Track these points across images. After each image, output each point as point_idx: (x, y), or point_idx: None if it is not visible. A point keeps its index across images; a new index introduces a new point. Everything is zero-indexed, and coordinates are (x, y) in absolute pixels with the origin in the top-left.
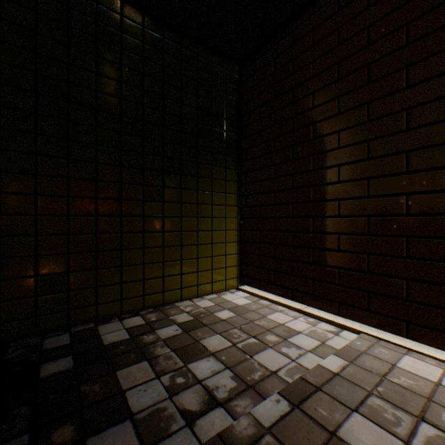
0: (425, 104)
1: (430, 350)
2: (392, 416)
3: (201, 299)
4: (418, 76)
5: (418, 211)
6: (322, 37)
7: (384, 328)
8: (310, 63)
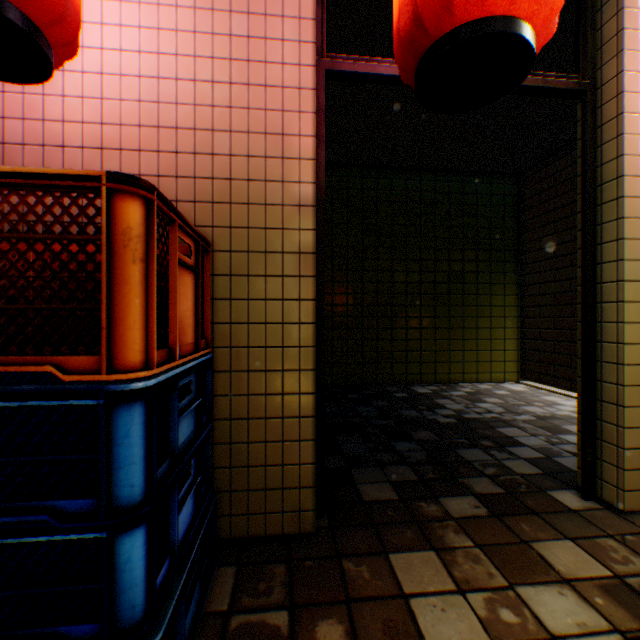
0: None
1: None
2: None
3: (480, 384)
4: None
5: None
6: None
7: None
8: None
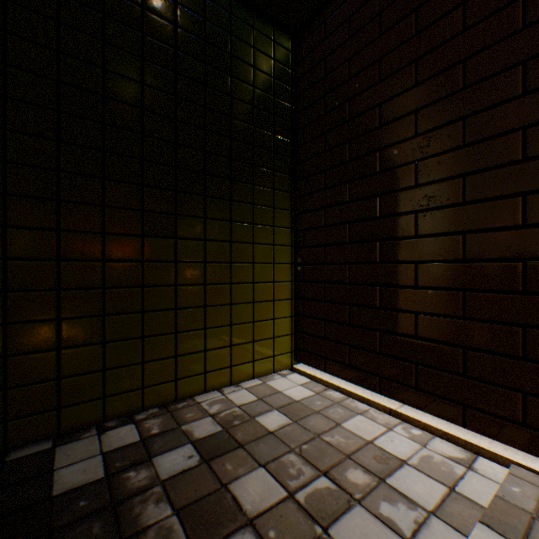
0: None
1: None
2: None
3: (237, 388)
4: None
5: None
6: None
7: None
8: (411, 13)
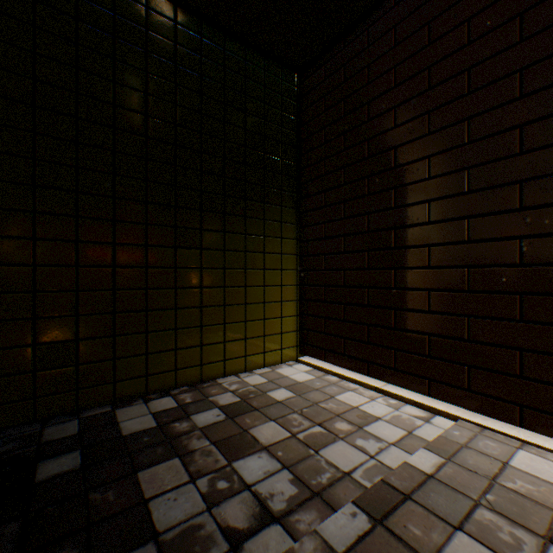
0: (546, 119)
1: (552, 443)
2: (510, 536)
3: (251, 374)
4: (537, 81)
5: (537, 260)
6: (408, 35)
7: (489, 413)
8: (391, 69)
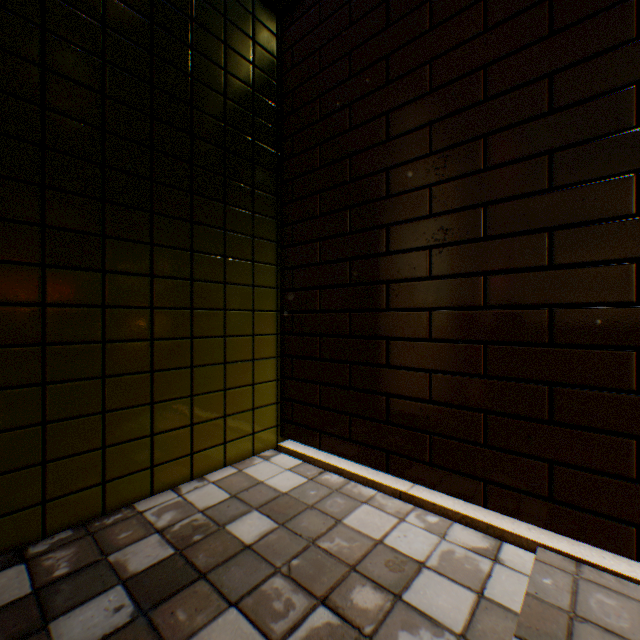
0: None
1: None
2: None
3: (201, 484)
4: None
5: None
6: None
7: (587, 538)
8: (425, 3)
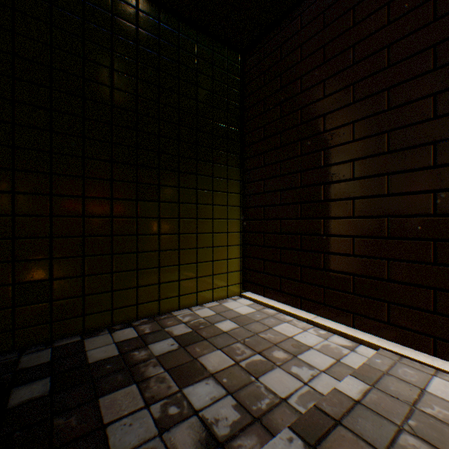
0: None
1: None
2: None
3: (201, 307)
4: None
5: None
6: (335, 19)
7: (407, 344)
8: (320, 48)
